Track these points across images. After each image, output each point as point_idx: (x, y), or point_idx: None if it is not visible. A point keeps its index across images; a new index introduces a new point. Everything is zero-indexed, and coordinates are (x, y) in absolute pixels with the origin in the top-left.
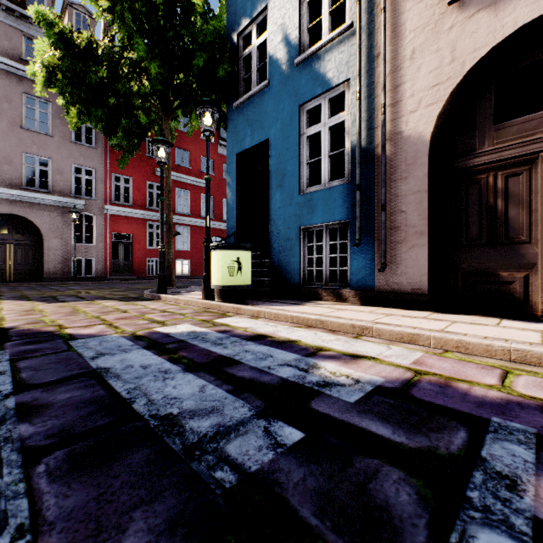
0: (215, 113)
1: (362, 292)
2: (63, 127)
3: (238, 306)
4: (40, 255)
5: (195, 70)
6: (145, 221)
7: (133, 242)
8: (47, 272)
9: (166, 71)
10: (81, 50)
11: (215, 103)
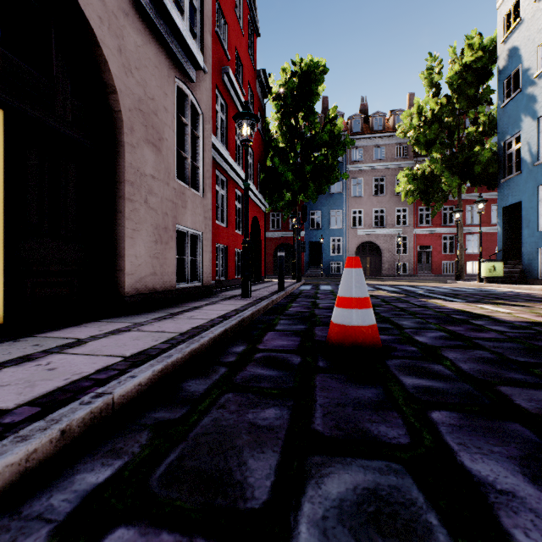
0: (483, 204)
1: None
2: (390, 188)
3: (491, 284)
4: (379, 262)
5: (475, 172)
6: (440, 235)
7: (432, 250)
8: (383, 271)
9: (459, 175)
10: (419, 179)
11: (483, 200)
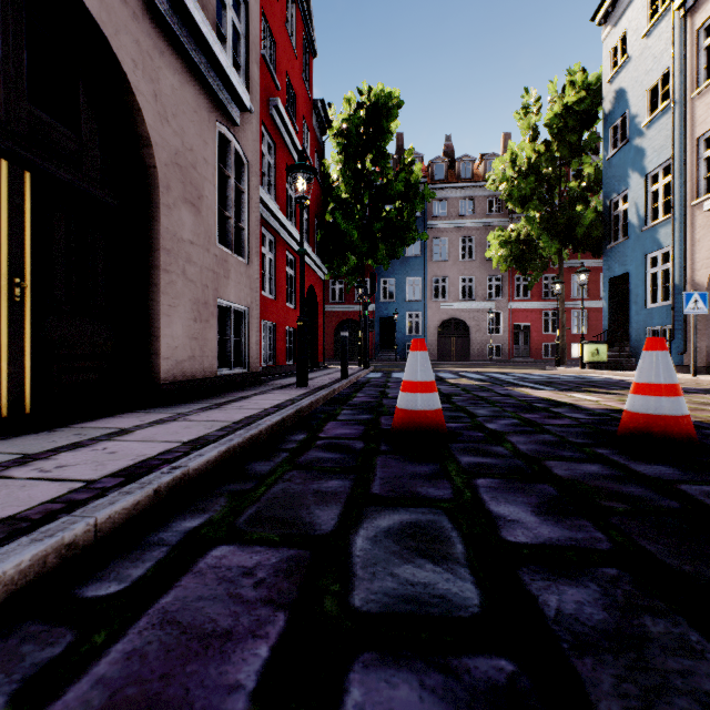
0: (586, 274)
1: (675, 366)
2: (481, 252)
3: (594, 370)
4: (468, 344)
5: (578, 236)
6: (541, 310)
7: (530, 330)
8: (472, 355)
9: (560, 239)
10: (513, 243)
11: (585, 271)
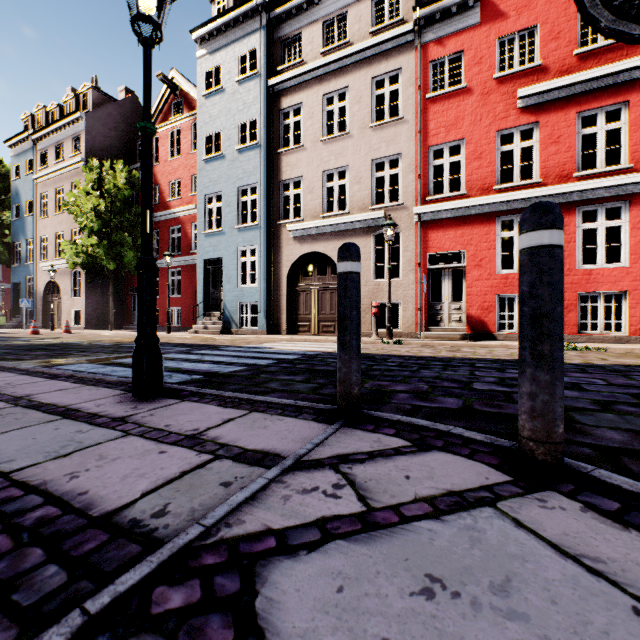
0: None
1: None
2: None
3: None
4: None
5: None
6: None
7: None
8: None
9: None
10: None
11: None
